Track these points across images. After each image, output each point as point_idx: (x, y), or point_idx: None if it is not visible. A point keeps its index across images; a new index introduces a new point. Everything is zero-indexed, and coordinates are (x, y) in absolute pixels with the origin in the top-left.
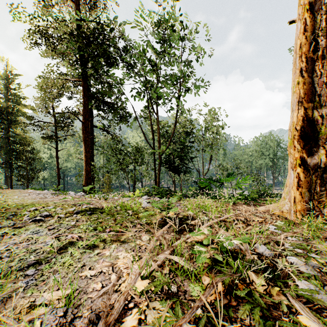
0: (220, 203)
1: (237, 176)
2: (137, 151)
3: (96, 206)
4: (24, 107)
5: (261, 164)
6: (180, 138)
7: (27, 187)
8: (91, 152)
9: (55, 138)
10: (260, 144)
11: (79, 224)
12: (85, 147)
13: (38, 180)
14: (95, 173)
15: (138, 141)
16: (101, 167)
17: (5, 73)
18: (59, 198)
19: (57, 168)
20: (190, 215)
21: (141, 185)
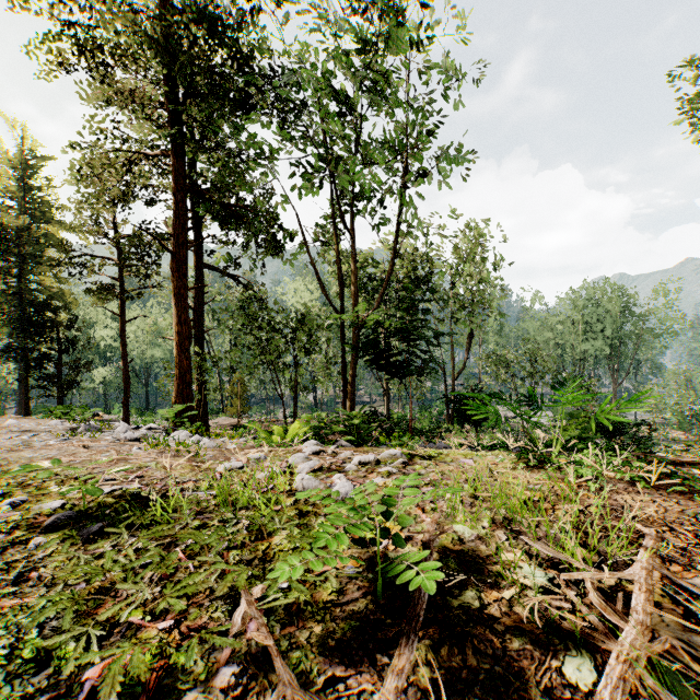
0: (547, 477)
1: (532, 378)
2: (302, 321)
3: (146, 488)
4: (61, 228)
5: (586, 351)
6: (400, 292)
7: (60, 403)
8: (199, 324)
9: (118, 293)
10: (583, 307)
11: (6, 609)
12: (176, 312)
13: (92, 386)
14: (205, 373)
15: (307, 301)
16: (219, 359)
17: (19, 154)
18: (65, 449)
19: (123, 361)
20: (467, 545)
21: (314, 398)
